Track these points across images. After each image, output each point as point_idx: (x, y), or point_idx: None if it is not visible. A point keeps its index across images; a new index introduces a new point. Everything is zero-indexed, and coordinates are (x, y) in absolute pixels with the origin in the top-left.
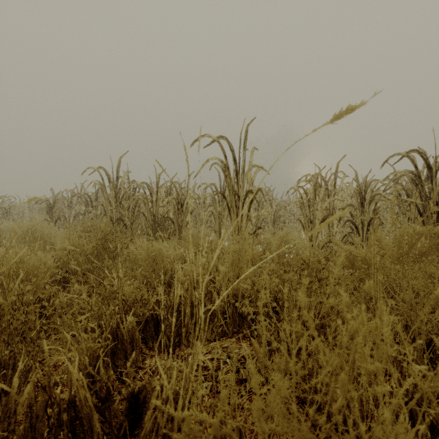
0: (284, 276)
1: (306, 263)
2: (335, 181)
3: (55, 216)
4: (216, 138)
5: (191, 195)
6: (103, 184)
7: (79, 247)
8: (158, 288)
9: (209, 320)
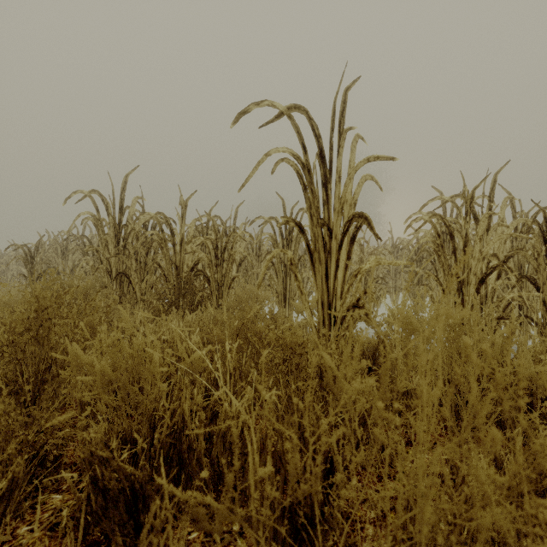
0: None
1: None
2: (491, 207)
3: (37, 269)
4: (285, 108)
5: (238, 234)
6: (98, 217)
7: None
8: None
9: None
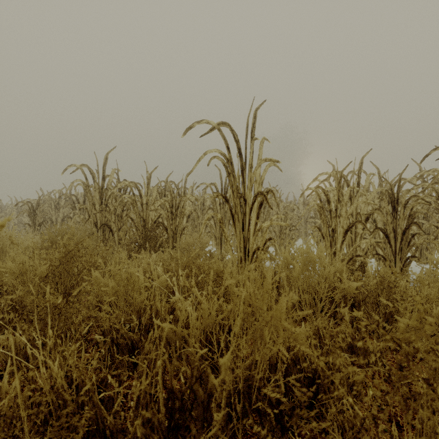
0: (356, 378)
1: (404, 350)
2: (359, 180)
3: (38, 219)
4: (216, 124)
5: (187, 197)
6: (87, 184)
7: (29, 269)
8: (118, 356)
9: (202, 420)
